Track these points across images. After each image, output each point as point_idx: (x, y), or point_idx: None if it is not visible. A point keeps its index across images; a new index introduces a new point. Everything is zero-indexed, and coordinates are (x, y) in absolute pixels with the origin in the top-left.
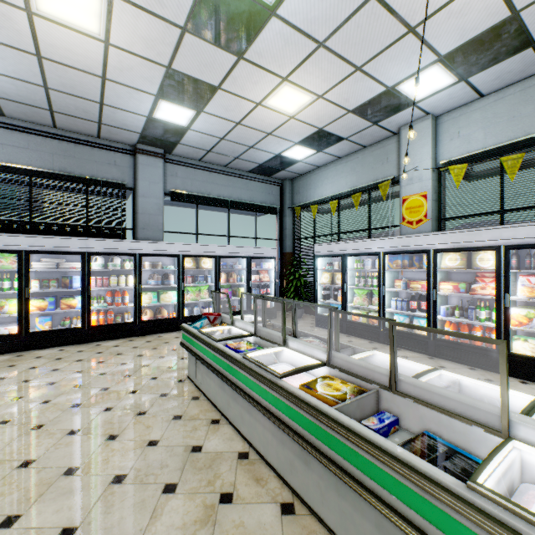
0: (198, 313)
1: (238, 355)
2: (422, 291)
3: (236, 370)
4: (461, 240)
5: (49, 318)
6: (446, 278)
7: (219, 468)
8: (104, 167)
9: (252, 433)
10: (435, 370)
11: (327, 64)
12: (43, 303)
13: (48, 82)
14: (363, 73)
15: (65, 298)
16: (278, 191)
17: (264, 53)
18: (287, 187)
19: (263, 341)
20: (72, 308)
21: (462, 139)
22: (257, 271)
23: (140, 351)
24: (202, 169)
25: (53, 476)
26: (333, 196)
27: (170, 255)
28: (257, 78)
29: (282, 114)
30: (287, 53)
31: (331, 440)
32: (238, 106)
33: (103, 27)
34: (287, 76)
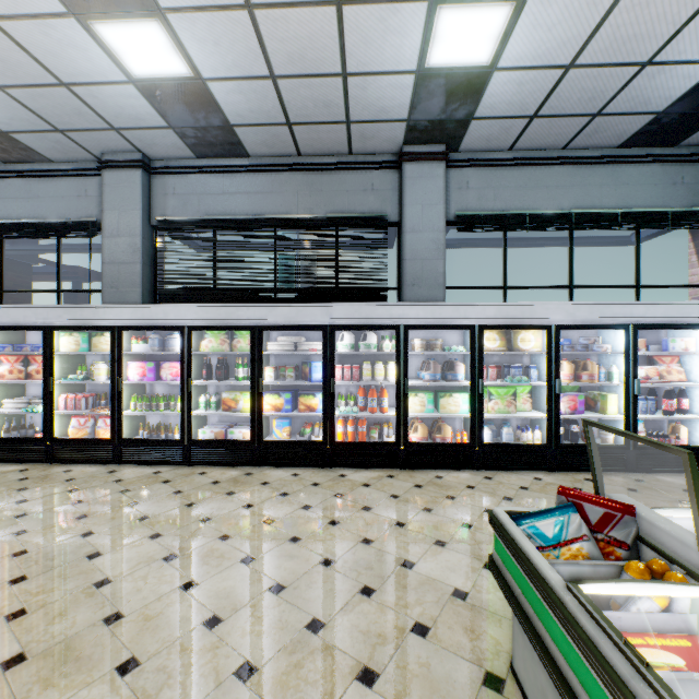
0: (510, 440)
1: None
2: None
3: None
4: None
5: (287, 422)
6: None
7: None
8: (357, 197)
9: None
10: None
11: None
12: (278, 400)
13: (273, 63)
14: None
15: (303, 394)
16: None
17: None
18: None
19: None
20: (311, 410)
21: None
22: (649, 357)
23: (401, 510)
24: (515, 164)
25: None
26: None
27: (455, 326)
28: None
29: None
30: None
31: None
32: None
33: None
34: None
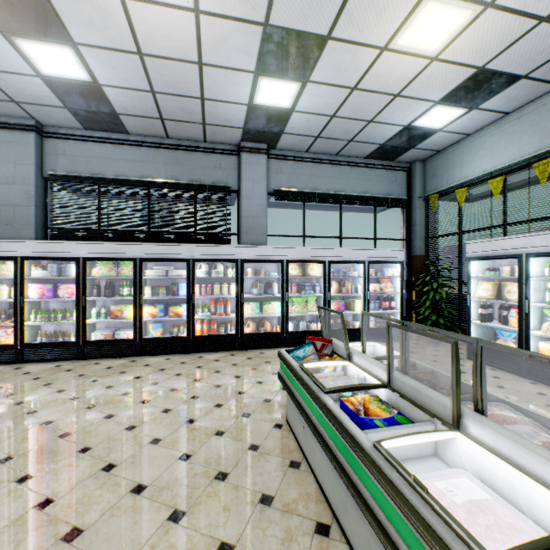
0: (304, 329)
1: (364, 438)
2: None
3: (359, 465)
4: None
5: (160, 325)
6: None
7: None
8: (210, 171)
9: None
10: None
11: None
12: (154, 309)
13: (154, 85)
14: None
15: (173, 305)
16: (404, 177)
17: None
18: (416, 171)
19: (406, 403)
20: (178, 316)
21: None
22: (377, 279)
23: (238, 370)
24: (309, 161)
25: None
26: (493, 172)
27: (272, 260)
28: (383, 2)
29: (418, 56)
30: None
31: None
32: (354, 61)
33: None
34: None
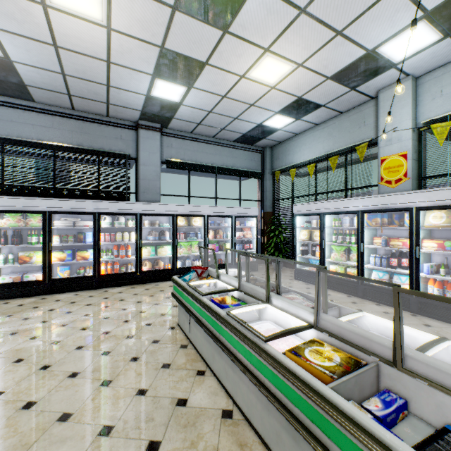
0: (189, 265)
1: (222, 311)
2: (403, 248)
3: (220, 326)
4: (447, 197)
5: (68, 268)
6: (429, 236)
7: (202, 427)
8: (112, 141)
9: (236, 391)
10: (442, 341)
11: (307, 31)
12: (62, 254)
13: (65, 69)
14: (343, 37)
15: (80, 250)
16: (260, 157)
17: (247, 25)
18: (267, 154)
19: (247, 296)
20: (85, 259)
21: (445, 97)
22: (241, 228)
23: (139, 298)
24: (193, 140)
25: (49, 421)
26: (310, 160)
27: (165, 214)
28: (240, 51)
29: (263, 85)
30: (269, 23)
31: (327, 426)
32: (224, 80)
33: (104, 13)
34: (268, 47)
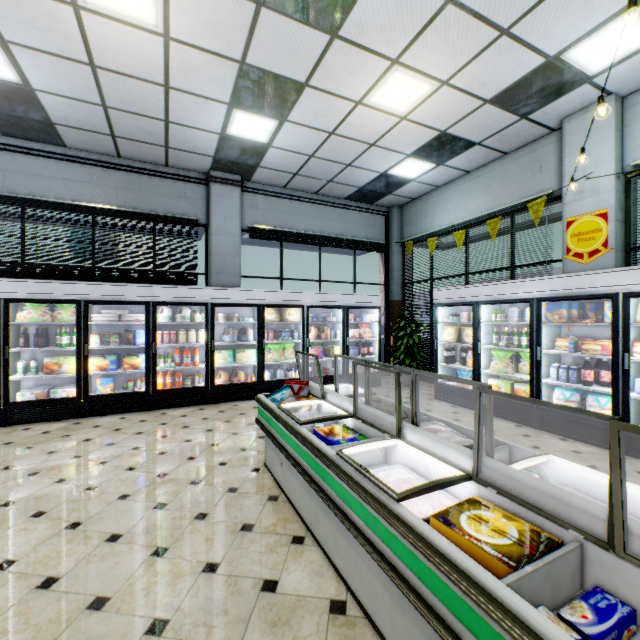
0: (282, 377)
1: (330, 450)
2: (603, 355)
3: (326, 472)
4: None
5: (111, 380)
6: None
7: (300, 627)
8: (172, 201)
9: (351, 571)
10: None
11: (457, 31)
12: (103, 361)
13: (106, 99)
14: (511, 38)
15: (128, 356)
16: (383, 221)
17: (367, 25)
18: (394, 217)
19: (367, 426)
20: (135, 368)
21: None
22: (356, 324)
23: (210, 424)
24: (287, 198)
25: (76, 608)
26: (458, 225)
27: (247, 305)
28: (356, 64)
29: (389, 114)
30: (399, 21)
31: None
32: (331, 109)
33: (160, 14)
34: (398, 57)
